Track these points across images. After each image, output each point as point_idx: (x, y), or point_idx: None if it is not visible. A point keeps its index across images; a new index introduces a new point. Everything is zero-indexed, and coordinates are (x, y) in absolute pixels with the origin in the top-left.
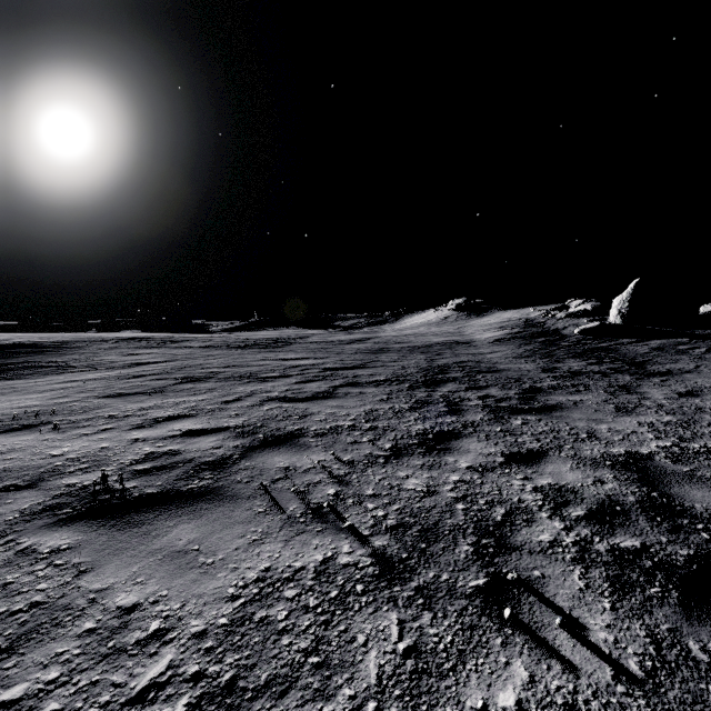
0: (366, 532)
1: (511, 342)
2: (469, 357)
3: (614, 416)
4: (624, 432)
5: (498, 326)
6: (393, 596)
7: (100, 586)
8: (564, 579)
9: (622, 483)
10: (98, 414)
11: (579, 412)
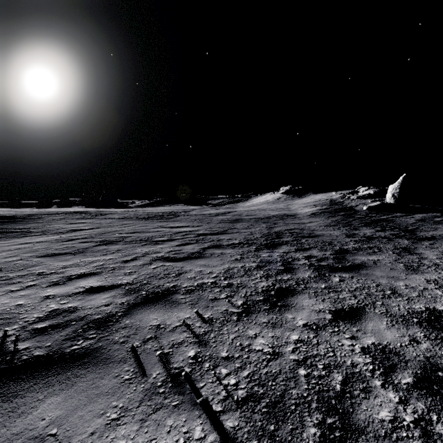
0: (218, 408)
1: (322, 215)
2: (295, 225)
3: (406, 273)
4: (418, 289)
5: (312, 204)
6: None
7: None
8: None
9: (434, 343)
10: (31, 272)
11: (379, 270)
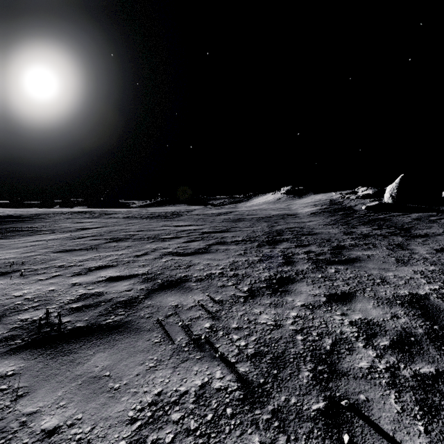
0: (232, 360)
1: (322, 215)
2: (295, 224)
3: (396, 266)
4: (405, 278)
5: (313, 204)
6: (255, 418)
7: (31, 409)
8: (384, 402)
9: (411, 318)
10: (52, 265)
11: (372, 263)
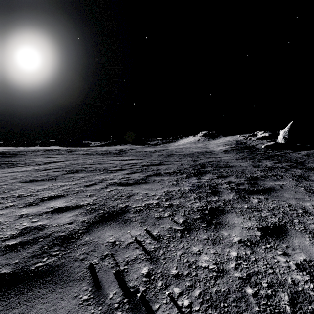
0: None
1: (232, 151)
2: (213, 159)
3: (309, 195)
4: None
5: (224, 143)
6: None
7: None
8: None
9: None
10: (12, 194)
11: (287, 193)
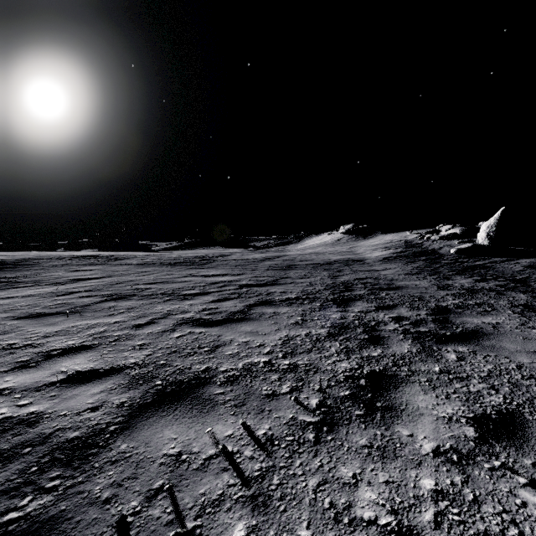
0: None
1: (398, 260)
2: (366, 273)
3: None
4: None
5: (383, 246)
6: None
7: None
8: None
9: None
10: None
11: (508, 340)
